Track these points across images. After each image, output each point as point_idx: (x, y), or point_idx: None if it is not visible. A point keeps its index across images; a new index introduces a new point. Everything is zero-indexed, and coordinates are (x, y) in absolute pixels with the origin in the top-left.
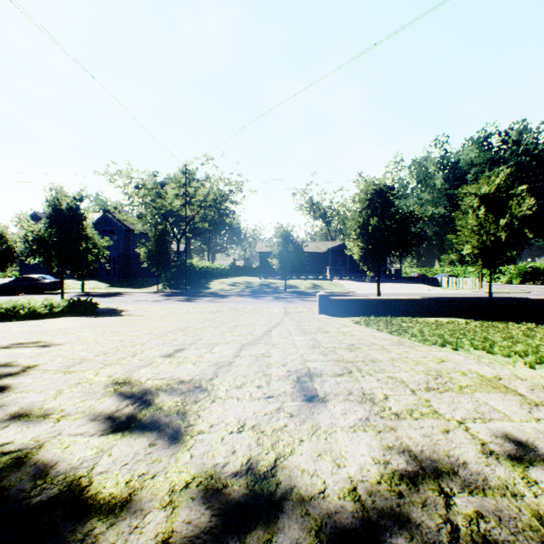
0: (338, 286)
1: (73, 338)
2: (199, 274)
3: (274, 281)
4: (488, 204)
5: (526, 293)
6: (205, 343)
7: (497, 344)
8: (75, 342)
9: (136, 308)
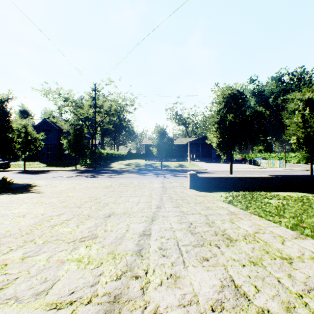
0: (195, 166)
1: None
2: (106, 157)
3: (154, 162)
4: (310, 106)
5: None
6: None
7: None
8: None
9: (48, 183)
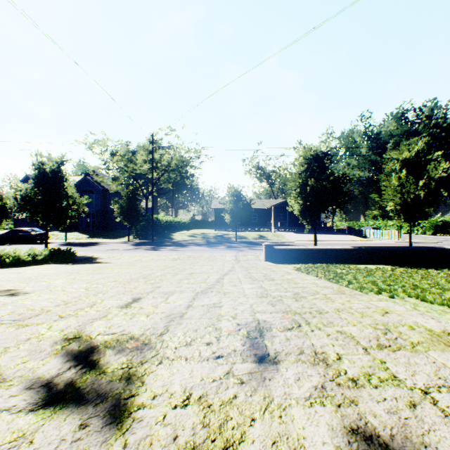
0: (280, 237)
1: (43, 286)
2: (164, 226)
3: (227, 233)
4: (408, 167)
5: (439, 243)
6: (162, 292)
7: (428, 291)
8: (43, 290)
9: (109, 256)
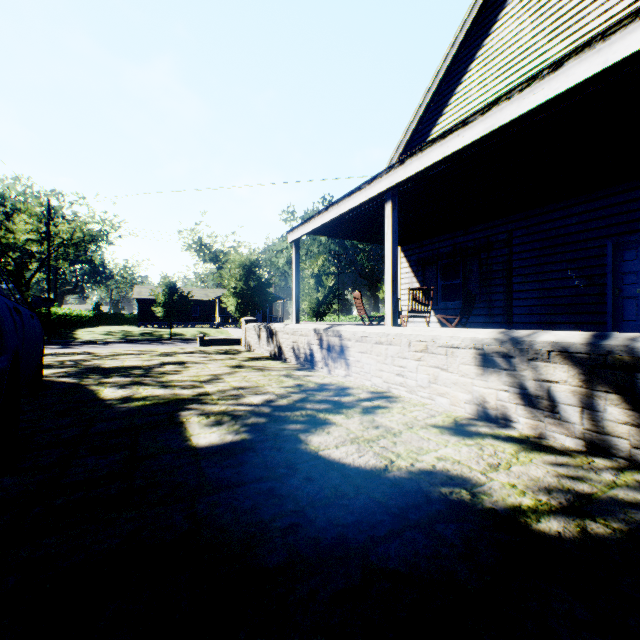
0: (225, 333)
1: None
2: (56, 322)
3: (158, 330)
4: (316, 276)
5: None
6: None
7: None
8: None
9: None
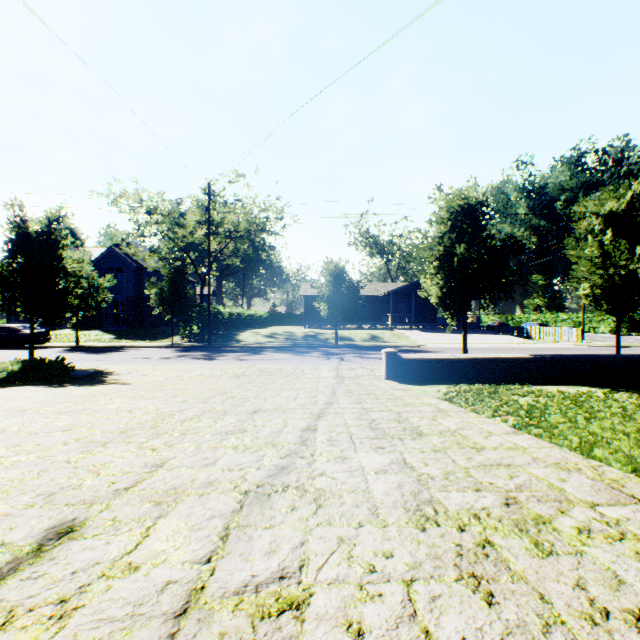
0: (403, 338)
1: None
2: (228, 322)
3: (323, 332)
4: (615, 227)
5: None
6: (153, 491)
7: None
8: None
9: (131, 369)
